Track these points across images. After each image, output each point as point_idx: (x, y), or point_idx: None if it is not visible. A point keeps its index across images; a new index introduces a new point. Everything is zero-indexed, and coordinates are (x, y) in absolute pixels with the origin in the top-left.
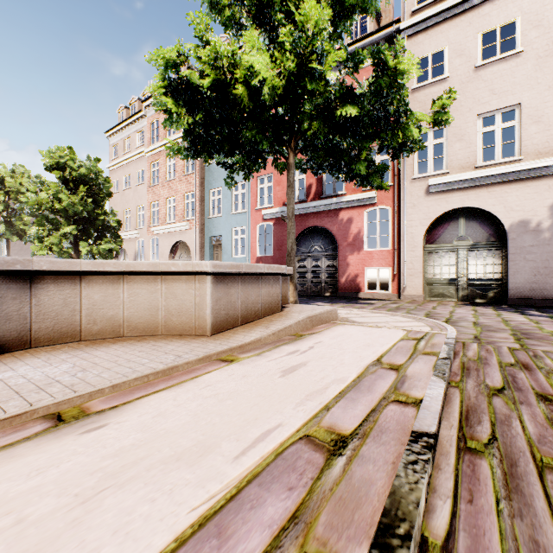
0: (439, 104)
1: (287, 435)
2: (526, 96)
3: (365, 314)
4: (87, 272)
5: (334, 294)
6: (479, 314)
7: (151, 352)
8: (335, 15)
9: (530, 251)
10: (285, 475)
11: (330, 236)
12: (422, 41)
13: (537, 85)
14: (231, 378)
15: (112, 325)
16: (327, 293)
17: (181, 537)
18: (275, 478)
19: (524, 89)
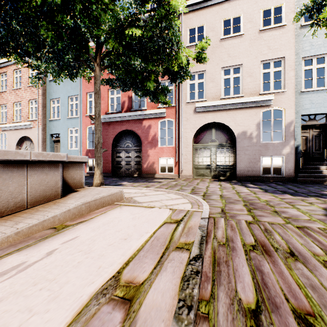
0: (200, 46)
1: None
2: (245, 60)
3: (149, 192)
4: None
5: (140, 175)
6: (223, 187)
7: None
8: None
9: (247, 149)
10: None
11: (137, 136)
12: (192, 18)
13: (250, 55)
14: None
15: None
16: (135, 174)
17: None
18: None
19: (244, 56)
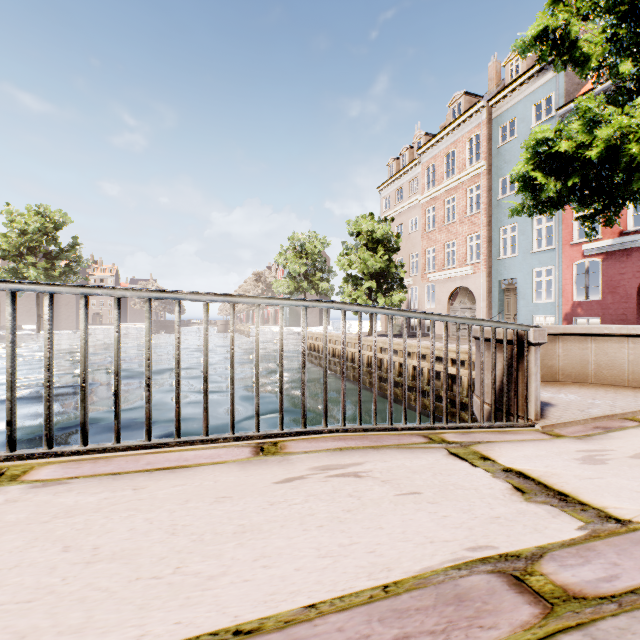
0: None
1: None
2: None
3: None
4: None
5: None
6: None
7: (617, 394)
8: None
9: None
10: None
11: None
12: None
13: None
14: None
15: (550, 372)
16: None
17: None
18: None
19: None
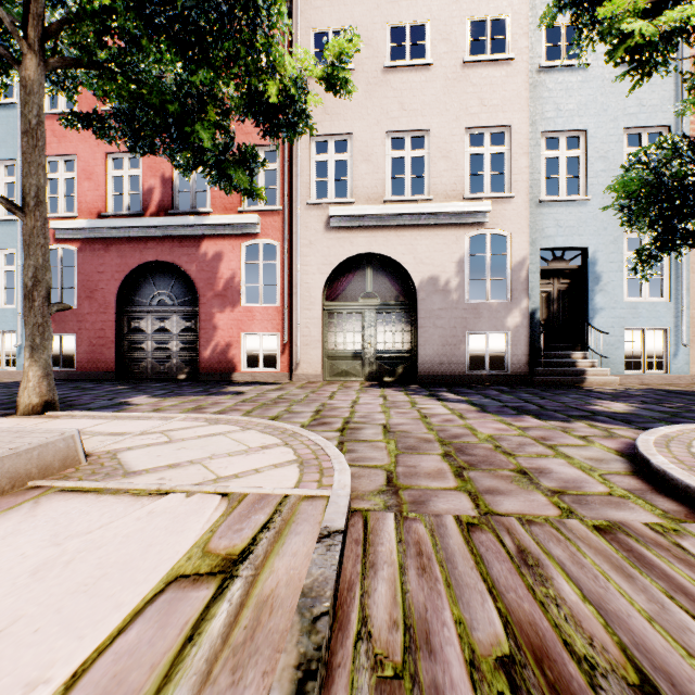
0: (335, 48)
1: None
2: (436, 122)
3: (189, 428)
4: None
5: (194, 376)
6: (391, 403)
7: None
8: None
9: (439, 315)
10: None
11: (187, 280)
12: (321, 7)
13: (446, 113)
14: None
15: None
16: (181, 375)
17: None
18: None
19: (434, 113)
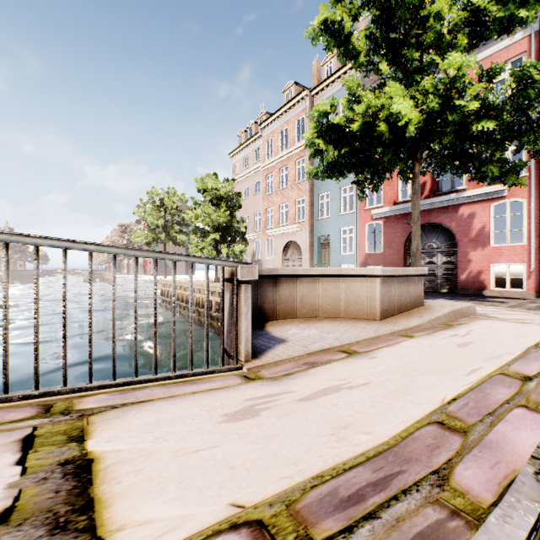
0: None
1: (489, 371)
2: None
3: (503, 311)
4: (300, 275)
5: (452, 290)
6: None
7: (352, 327)
8: (472, 45)
9: None
10: (501, 383)
11: (447, 232)
12: None
13: None
14: (422, 345)
15: (312, 309)
16: (443, 289)
17: (465, 391)
18: (495, 383)
19: None
